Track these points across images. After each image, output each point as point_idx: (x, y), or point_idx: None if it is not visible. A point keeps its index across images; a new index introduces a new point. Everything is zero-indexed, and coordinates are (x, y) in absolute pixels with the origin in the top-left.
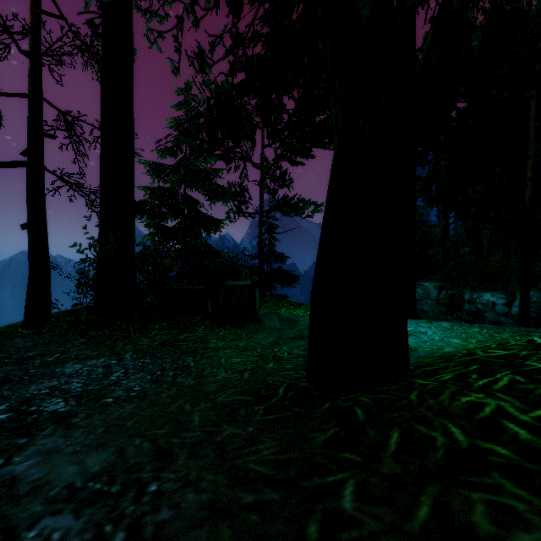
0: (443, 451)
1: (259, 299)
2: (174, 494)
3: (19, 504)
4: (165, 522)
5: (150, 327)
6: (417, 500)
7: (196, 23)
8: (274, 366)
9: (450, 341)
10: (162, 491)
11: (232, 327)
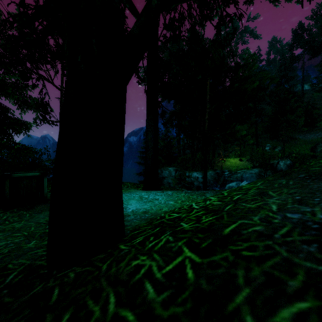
0: None
1: None
2: None
3: None
4: None
5: None
6: None
7: None
8: (33, 244)
9: (168, 203)
10: None
11: (19, 210)
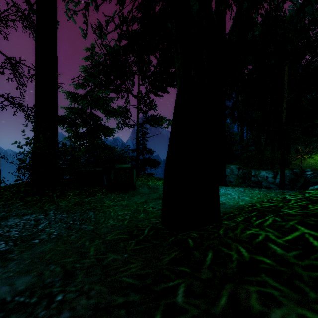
0: (236, 263)
1: (136, 176)
2: (73, 300)
3: None
4: None
5: (67, 194)
6: (220, 293)
7: (97, 8)
8: (143, 216)
9: (243, 198)
10: (65, 299)
11: (119, 193)
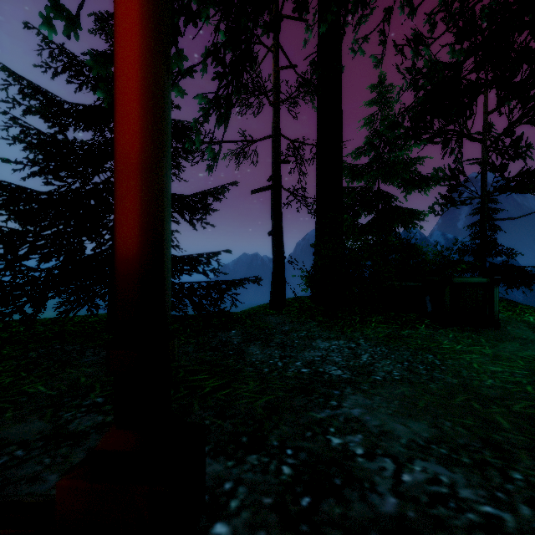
0: None
1: None
2: None
3: (381, 439)
4: None
5: (366, 319)
6: None
7: (412, 7)
8: None
9: None
10: None
11: (460, 330)
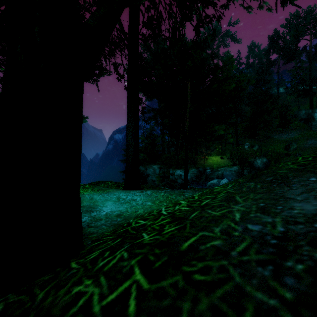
0: None
1: None
2: None
3: None
4: None
5: None
6: None
7: None
8: None
9: (145, 204)
10: None
11: None
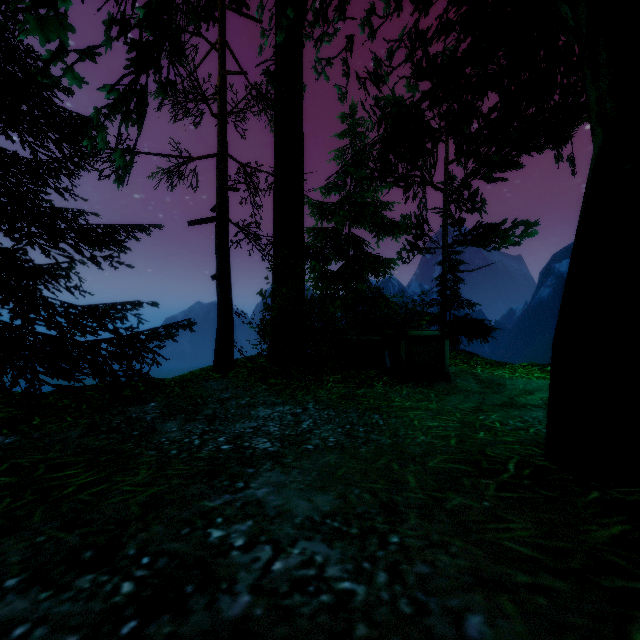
0: None
1: None
2: (422, 550)
3: (273, 523)
4: (426, 576)
5: (324, 379)
6: None
7: (372, 35)
8: (486, 436)
9: None
10: (407, 545)
11: (415, 385)
